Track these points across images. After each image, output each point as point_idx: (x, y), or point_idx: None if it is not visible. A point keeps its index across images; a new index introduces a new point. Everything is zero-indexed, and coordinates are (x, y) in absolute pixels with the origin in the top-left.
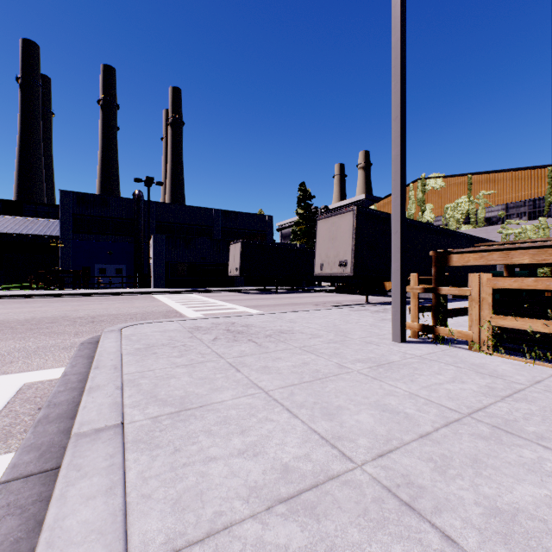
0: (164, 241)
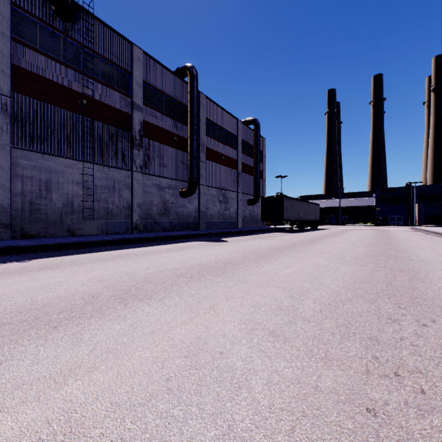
0: (422, 205)
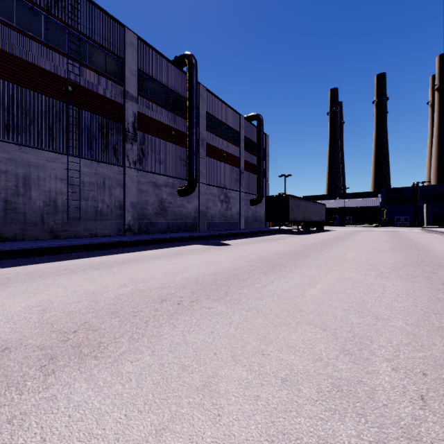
0: (431, 206)
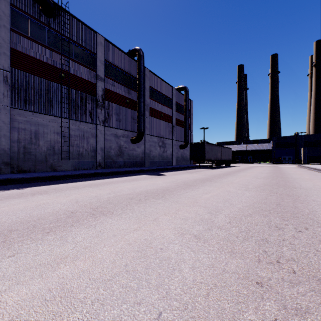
0: (306, 149)
